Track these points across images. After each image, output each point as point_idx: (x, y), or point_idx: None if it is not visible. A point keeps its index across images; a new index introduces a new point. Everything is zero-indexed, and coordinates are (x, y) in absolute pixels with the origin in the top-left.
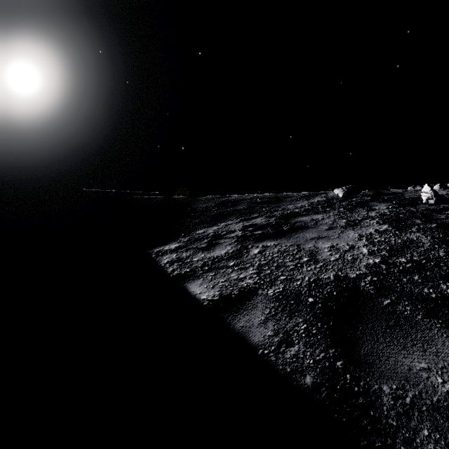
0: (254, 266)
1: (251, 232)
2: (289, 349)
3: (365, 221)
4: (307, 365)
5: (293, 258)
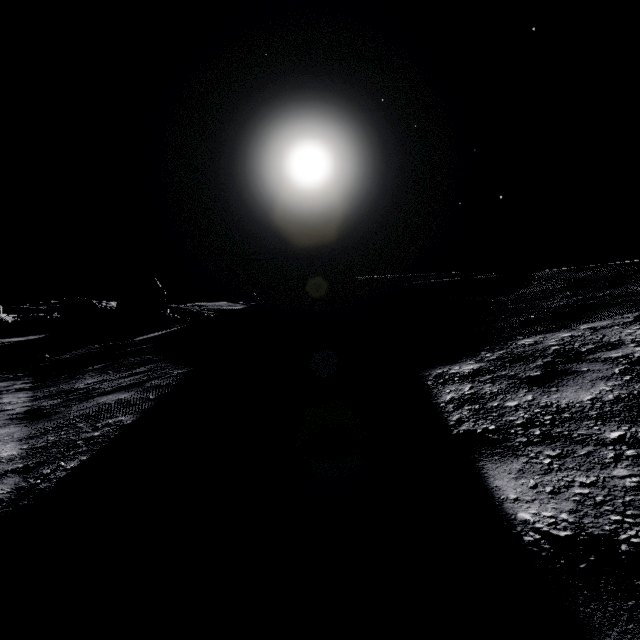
0: None
1: None
2: None
3: None
4: None
5: None
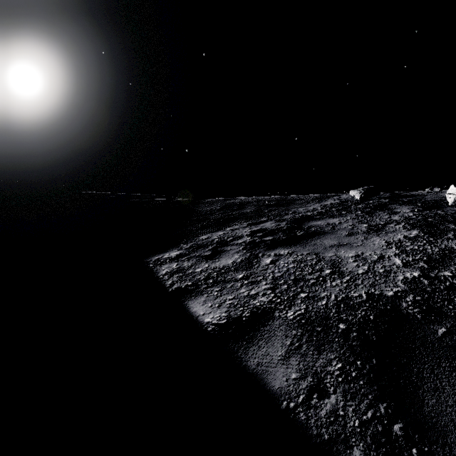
0: (267, 279)
1: (261, 238)
2: (323, 401)
3: (389, 226)
4: (352, 429)
5: (313, 270)
